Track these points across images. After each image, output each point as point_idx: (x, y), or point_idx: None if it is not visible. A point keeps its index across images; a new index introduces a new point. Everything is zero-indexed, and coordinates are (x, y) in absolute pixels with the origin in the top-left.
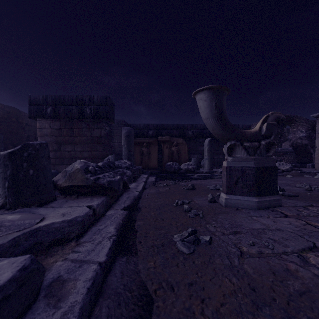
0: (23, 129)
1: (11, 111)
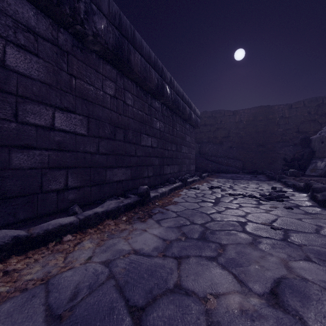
0: (277, 124)
1: (258, 111)
